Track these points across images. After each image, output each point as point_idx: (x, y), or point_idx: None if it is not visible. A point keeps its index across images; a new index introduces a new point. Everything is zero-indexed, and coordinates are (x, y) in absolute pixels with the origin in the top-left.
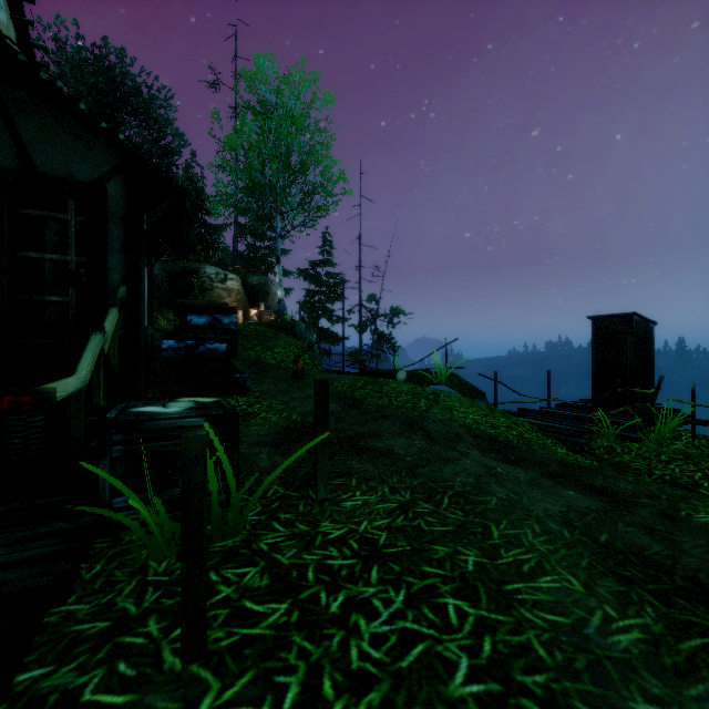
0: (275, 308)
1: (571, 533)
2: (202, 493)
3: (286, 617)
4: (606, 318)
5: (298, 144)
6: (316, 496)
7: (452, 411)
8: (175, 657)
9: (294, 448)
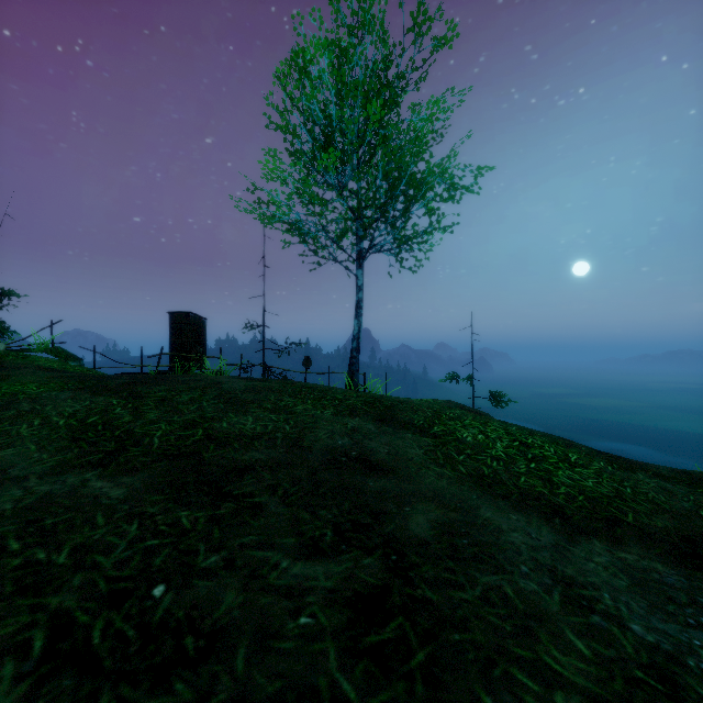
0: None
1: (49, 376)
2: None
3: None
4: (177, 314)
5: None
6: None
7: (35, 362)
8: None
9: None
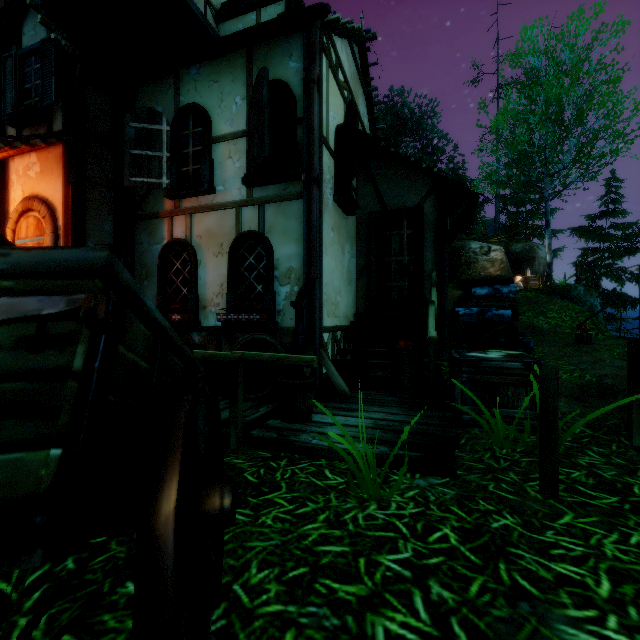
0: (541, 272)
1: None
2: (555, 400)
3: (618, 504)
4: None
5: (573, 96)
6: (629, 443)
7: None
8: (535, 493)
9: (593, 402)
